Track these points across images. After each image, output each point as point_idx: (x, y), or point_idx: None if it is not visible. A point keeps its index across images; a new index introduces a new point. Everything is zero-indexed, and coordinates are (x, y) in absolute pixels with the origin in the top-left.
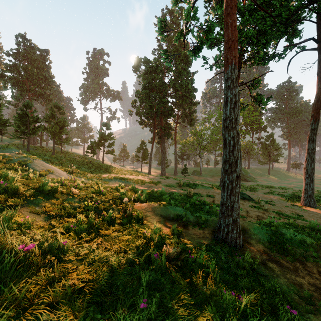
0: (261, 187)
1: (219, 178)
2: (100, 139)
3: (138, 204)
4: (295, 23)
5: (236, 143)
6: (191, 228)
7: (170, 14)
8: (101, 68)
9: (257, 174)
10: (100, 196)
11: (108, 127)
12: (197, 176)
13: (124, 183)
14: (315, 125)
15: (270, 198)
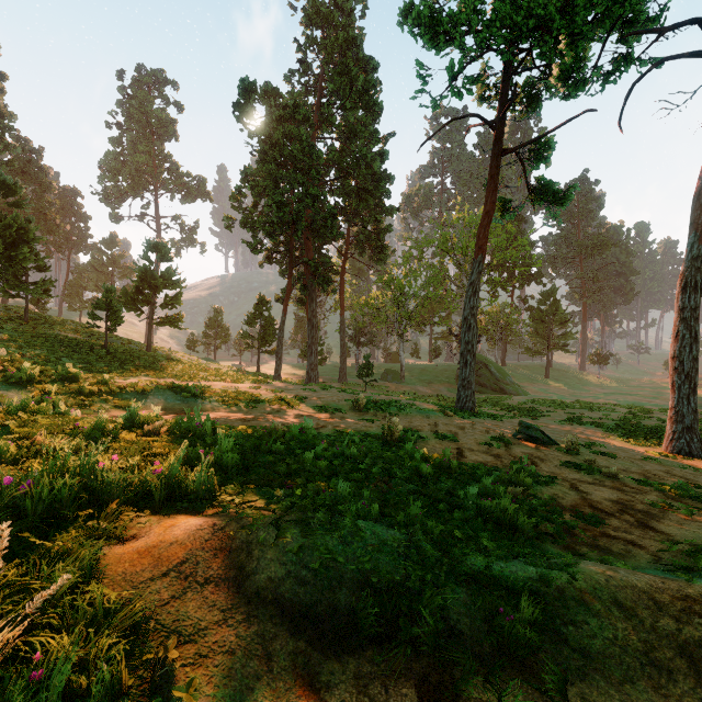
0: (544, 407)
1: (444, 388)
2: (139, 284)
3: (144, 535)
4: None
5: None
6: None
7: None
8: (157, 116)
9: (523, 377)
10: None
11: (164, 253)
12: (395, 384)
13: (188, 404)
14: (701, 248)
15: (584, 435)
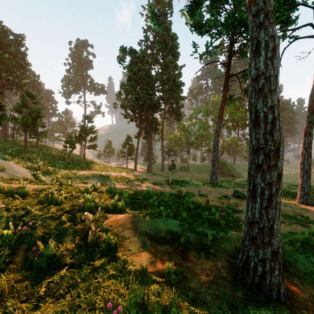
0: None
1: (206, 174)
2: (80, 132)
3: (112, 217)
4: (291, 7)
5: (277, 118)
6: (196, 259)
7: (157, 4)
8: (85, 59)
9: (243, 170)
10: (48, 207)
11: (90, 119)
12: (185, 172)
13: (104, 181)
14: (312, 118)
15: None
